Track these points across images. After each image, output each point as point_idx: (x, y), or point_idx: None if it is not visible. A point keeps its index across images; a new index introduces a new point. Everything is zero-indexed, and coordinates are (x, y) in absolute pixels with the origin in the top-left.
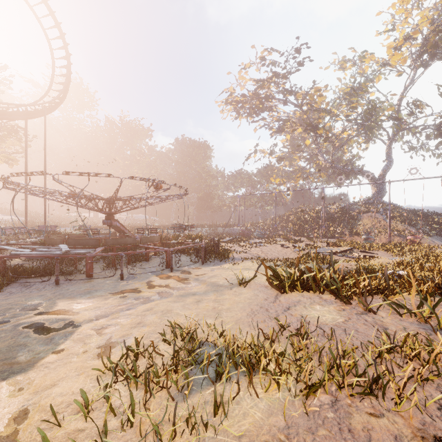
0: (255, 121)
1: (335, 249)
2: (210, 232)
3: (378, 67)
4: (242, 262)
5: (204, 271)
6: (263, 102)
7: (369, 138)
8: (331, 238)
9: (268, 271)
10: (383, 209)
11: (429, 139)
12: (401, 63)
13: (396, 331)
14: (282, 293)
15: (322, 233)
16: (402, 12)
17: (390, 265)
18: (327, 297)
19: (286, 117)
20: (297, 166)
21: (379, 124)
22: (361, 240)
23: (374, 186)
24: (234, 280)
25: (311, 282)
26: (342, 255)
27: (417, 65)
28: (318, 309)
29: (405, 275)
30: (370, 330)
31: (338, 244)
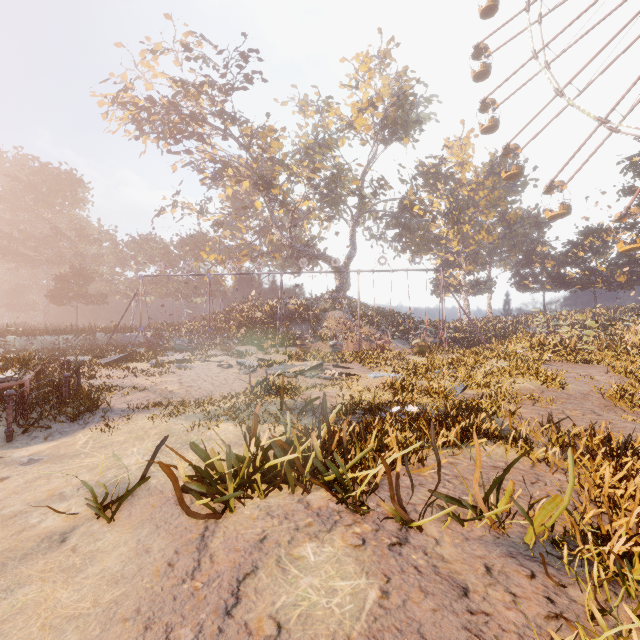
0: (175, 152)
1: (301, 366)
2: (78, 343)
3: (343, 127)
4: (129, 420)
5: (0, 466)
6: (188, 123)
7: (332, 216)
8: (291, 346)
9: (190, 438)
10: (348, 306)
11: (388, 228)
12: (365, 130)
13: (486, 593)
14: (220, 516)
15: (279, 339)
16: (366, 69)
17: (379, 389)
18: (320, 498)
19: (226, 158)
20: (242, 239)
21: (344, 199)
22: (327, 347)
23: (338, 277)
24: (86, 494)
25: (287, 470)
26: (312, 375)
27: (379, 139)
28: (313, 559)
29: (415, 412)
30: (445, 616)
31: (302, 357)
